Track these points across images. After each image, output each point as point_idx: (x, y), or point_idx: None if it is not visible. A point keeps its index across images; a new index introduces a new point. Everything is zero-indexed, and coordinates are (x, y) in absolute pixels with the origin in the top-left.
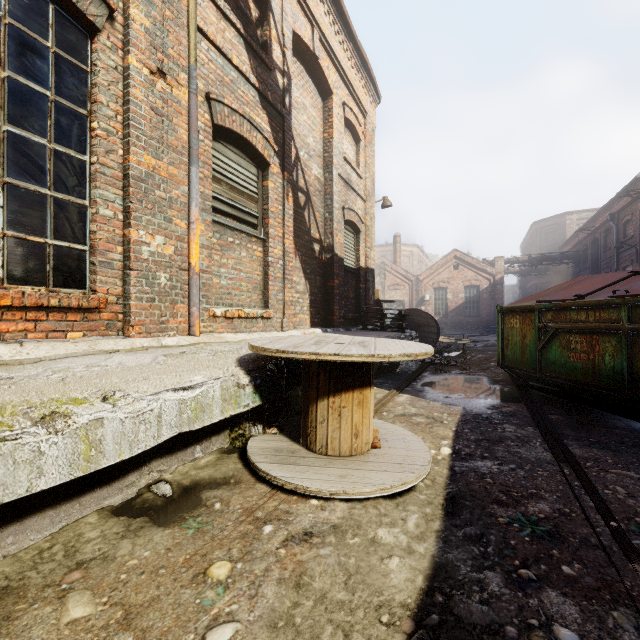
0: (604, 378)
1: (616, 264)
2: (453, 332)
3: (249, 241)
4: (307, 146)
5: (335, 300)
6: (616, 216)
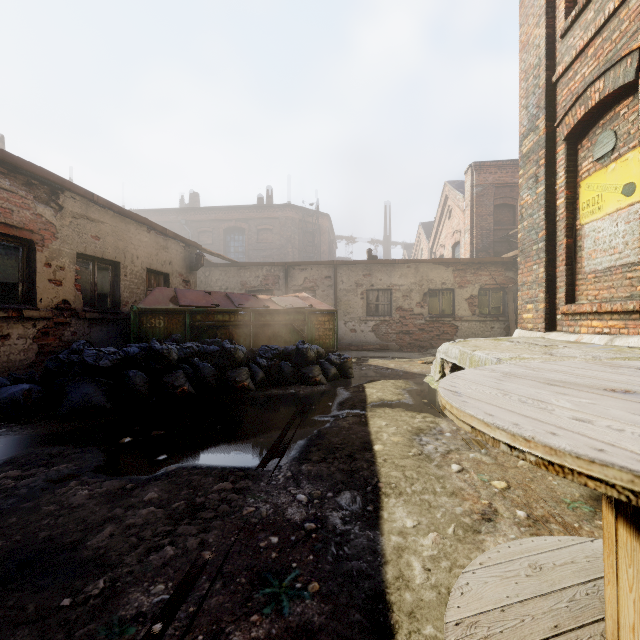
0: None
1: None
2: None
3: None
4: None
5: None
6: None
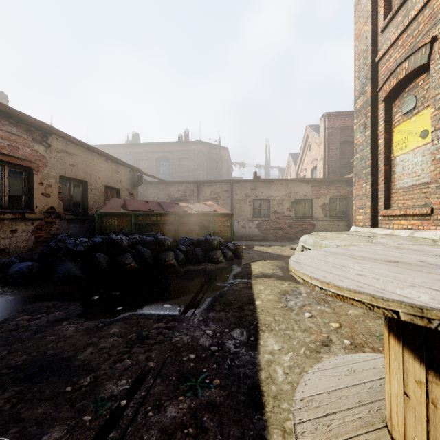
0: None
1: None
2: None
3: None
4: None
5: None
6: None
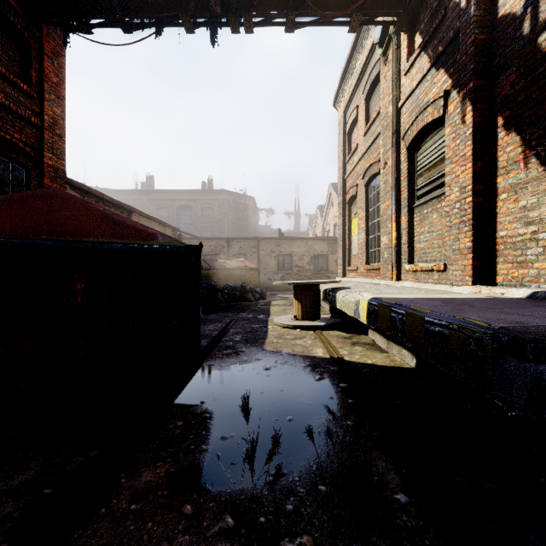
0: None
1: None
2: None
3: (439, 202)
4: None
5: None
6: None
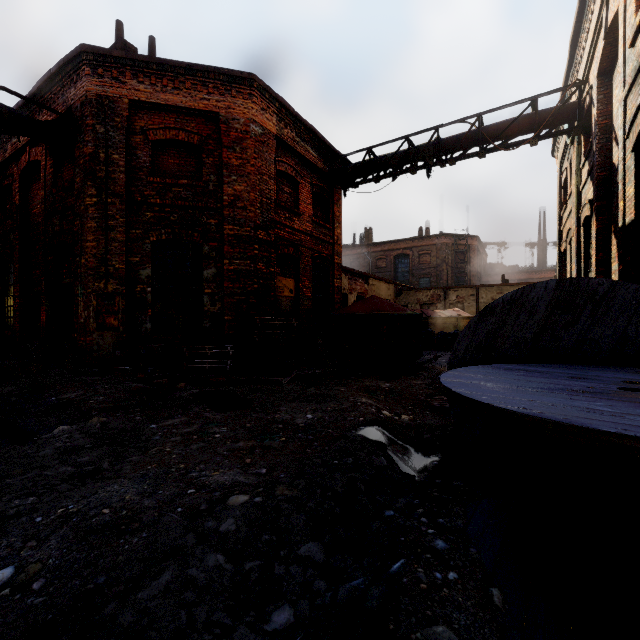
0: None
1: None
2: None
3: None
4: None
5: None
6: None
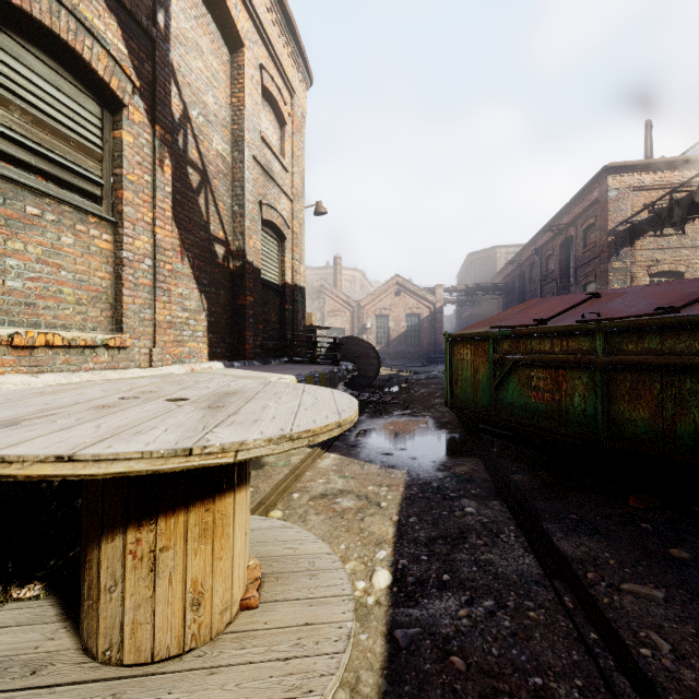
0: (573, 424)
1: (540, 296)
2: (395, 362)
3: (81, 220)
4: (204, 106)
5: (248, 323)
6: (540, 250)
